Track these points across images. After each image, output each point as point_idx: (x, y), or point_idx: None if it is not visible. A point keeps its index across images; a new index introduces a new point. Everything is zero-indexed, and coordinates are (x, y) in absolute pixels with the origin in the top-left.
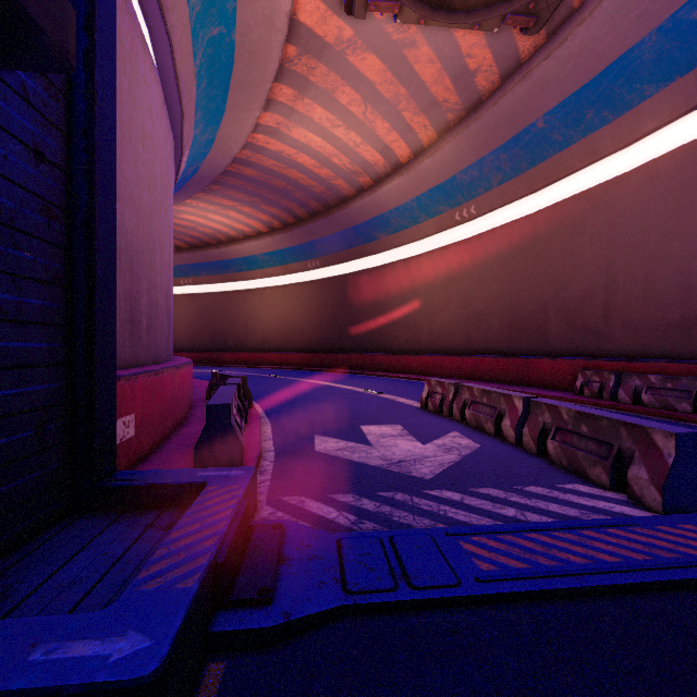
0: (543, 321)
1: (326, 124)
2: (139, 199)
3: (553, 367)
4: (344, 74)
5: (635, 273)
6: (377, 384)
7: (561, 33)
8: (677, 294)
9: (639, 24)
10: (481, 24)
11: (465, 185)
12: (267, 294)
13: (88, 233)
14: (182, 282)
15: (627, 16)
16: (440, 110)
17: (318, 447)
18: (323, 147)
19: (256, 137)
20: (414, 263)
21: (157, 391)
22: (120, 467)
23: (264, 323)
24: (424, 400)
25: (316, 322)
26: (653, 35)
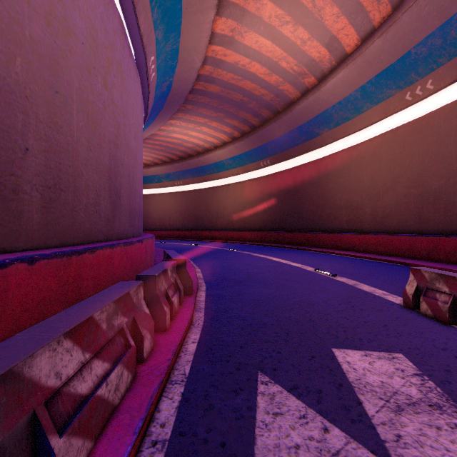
0: None
1: (275, 23)
2: (15, 21)
3: None
4: None
5: None
6: (324, 262)
7: None
8: None
9: None
10: None
11: (421, 60)
12: (231, 189)
13: None
14: (176, 184)
15: None
16: None
17: (262, 440)
18: (273, 51)
19: (215, 50)
20: (355, 151)
21: None
22: None
23: (228, 210)
24: (410, 296)
25: (267, 208)
26: None
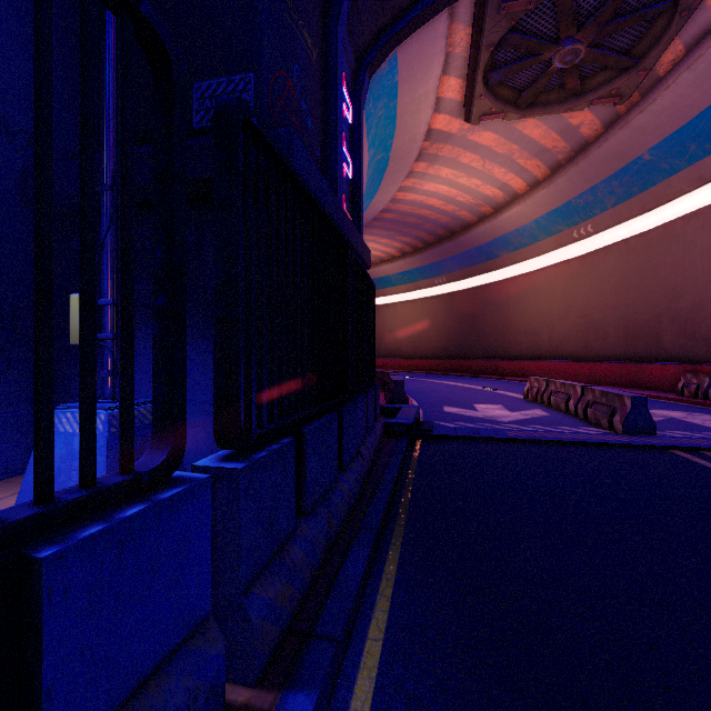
0: (657, 330)
1: (451, 177)
2: None
3: (663, 372)
4: (465, 146)
5: None
6: (495, 385)
7: (651, 94)
8: None
9: None
10: (573, 108)
11: (581, 208)
12: (398, 308)
13: None
14: None
15: (708, 80)
16: (550, 154)
17: (446, 410)
18: (449, 191)
19: (396, 194)
20: (534, 276)
21: None
22: None
23: (396, 334)
24: (525, 392)
25: (442, 332)
26: None
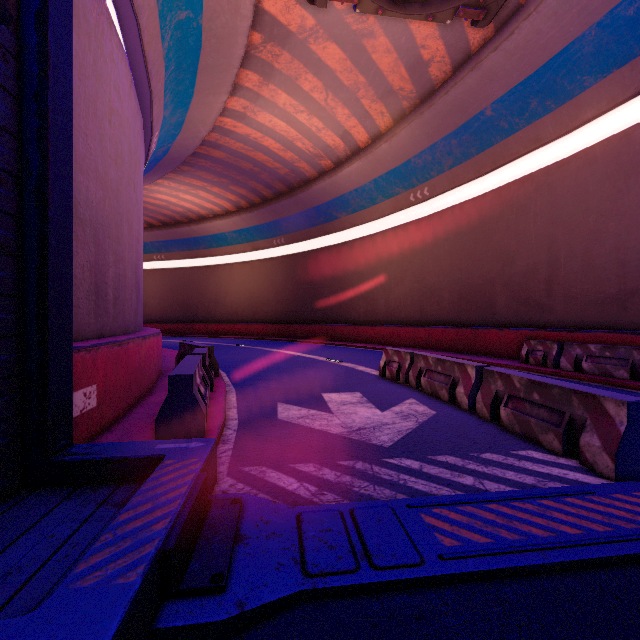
0: (491, 295)
1: (290, 110)
2: (106, 174)
3: (500, 337)
4: (307, 62)
5: (575, 251)
6: (337, 353)
7: (508, 26)
8: (614, 270)
9: (580, 19)
10: (435, 16)
11: (419, 169)
12: (235, 269)
13: (40, 200)
14: (155, 258)
15: (569, 12)
16: (396, 98)
17: (281, 414)
18: (288, 131)
19: (224, 121)
20: (372, 240)
21: (121, 361)
22: (80, 439)
23: (232, 297)
24: (381, 368)
25: (281, 296)
26: (593, 29)
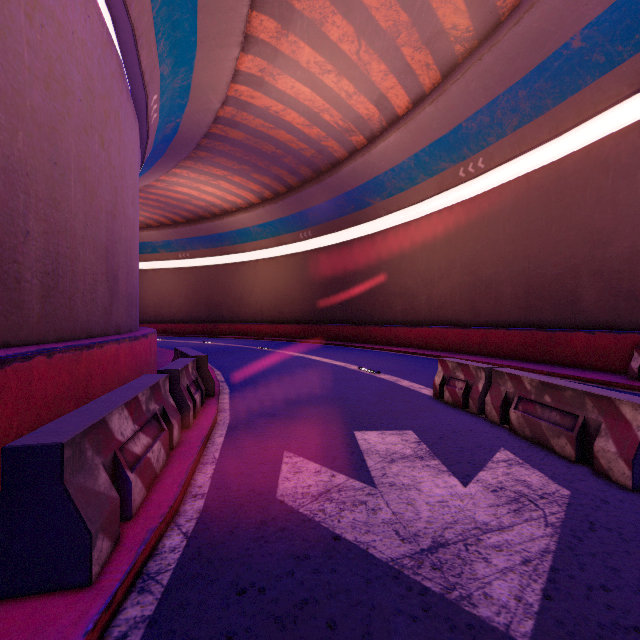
0: (573, 287)
1: (314, 70)
2: (17, 92)
3: (590, 342)
4: None
5: None
6: (372, 360)
7: None
8: None
9: None
10: None
11: (472, 135)
12: (260, 266)
13: None
14: (180, 256)
15: None
16: (447, 41)
17: (283, 485)
18: (313, 100)
19: (239, 90)
20: (411, 228)
21: (2, 392)
22: None
23: (257, 295)
24: (437, 387)
25: (308, 293)
26: None
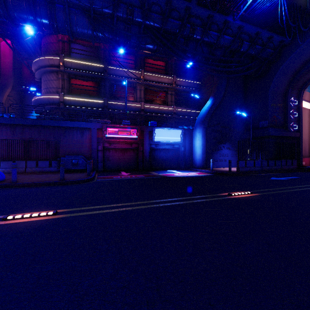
0: None
1: None
2: (306, 132)
3: None
4: None
5: None
6: None
7: None
8: None
9: None
10: None
11: None
12: None
13: (299, 145)
14: None
15: None
16: None
17: None
18: None
19: None
20: None
21: (308, 160)
22: None
23: None
24: None
25: None
26: None
